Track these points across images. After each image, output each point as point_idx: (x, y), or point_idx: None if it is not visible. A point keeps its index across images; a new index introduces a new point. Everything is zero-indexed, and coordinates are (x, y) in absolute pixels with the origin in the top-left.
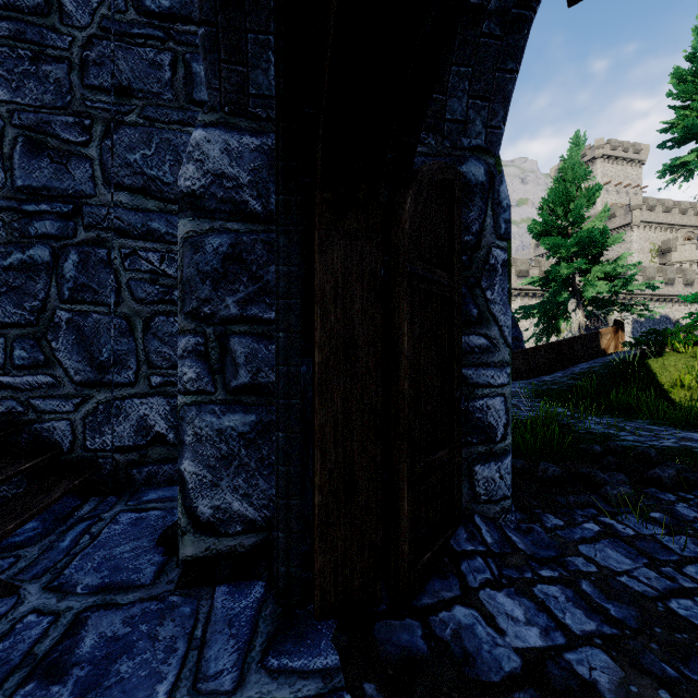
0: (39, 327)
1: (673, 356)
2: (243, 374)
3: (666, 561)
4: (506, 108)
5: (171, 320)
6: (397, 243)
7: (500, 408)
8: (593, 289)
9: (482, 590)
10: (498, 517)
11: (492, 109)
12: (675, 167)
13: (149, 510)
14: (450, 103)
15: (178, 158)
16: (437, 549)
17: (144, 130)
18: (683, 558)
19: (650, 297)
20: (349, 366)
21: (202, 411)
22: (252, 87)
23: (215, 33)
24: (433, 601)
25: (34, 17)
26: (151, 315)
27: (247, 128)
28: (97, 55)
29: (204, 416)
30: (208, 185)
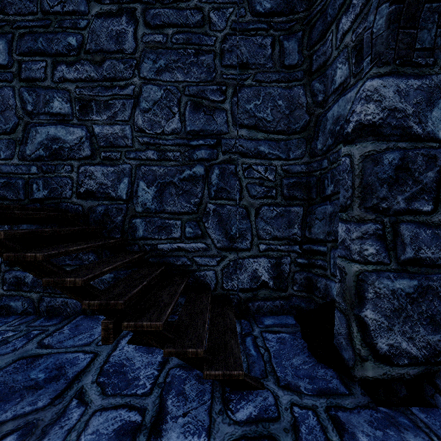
0: (198, 214)
1: None
2: (409, 251)
3: None
4: None
5: (271, 208)
6: None
7: None
8: None
9: None
10: None
11: None
12: None
13: (279, 333)
14: None
15: (275, 104)
16: None
17: (255, 88)
18: None
19: None
20: None
21: (380, 276)
22: (417, 43)
23: (401, 8)
24: None
25: (196, 29)
26: (259, 206)
27: (411, 73)
28: (229, 45)
29: (382, 280)
30: (385, 117)
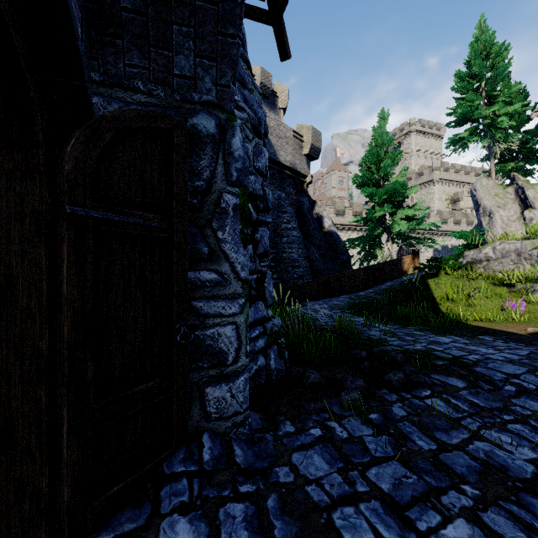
0: None
1: (444, 277)
2: None
3: (358, 463)
4: (234, 69)
5: None
6: (60, 184)
7: (231, 335)
8: (398, 227)
9: (169, 517)
10: (230, 431)
11: (220, 69)
12: (456, 141)
13: None
14: (178, 59)
15: None
16: (137, 477)
17: None
18: (373, 460)
19: (445, 232)
20: (5, 310)
21: None
22: None
23: None
24: (108, 537)
25: None
26: None
27: None
28: None
29: None
30: None
